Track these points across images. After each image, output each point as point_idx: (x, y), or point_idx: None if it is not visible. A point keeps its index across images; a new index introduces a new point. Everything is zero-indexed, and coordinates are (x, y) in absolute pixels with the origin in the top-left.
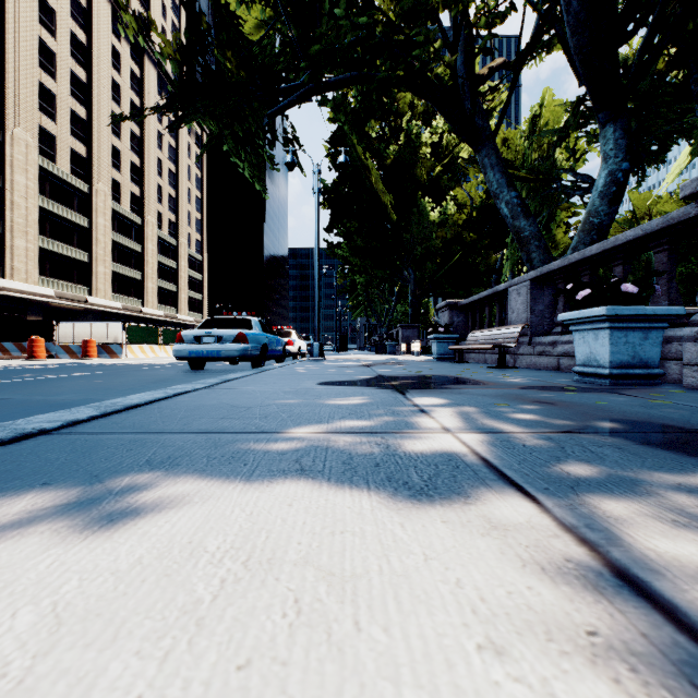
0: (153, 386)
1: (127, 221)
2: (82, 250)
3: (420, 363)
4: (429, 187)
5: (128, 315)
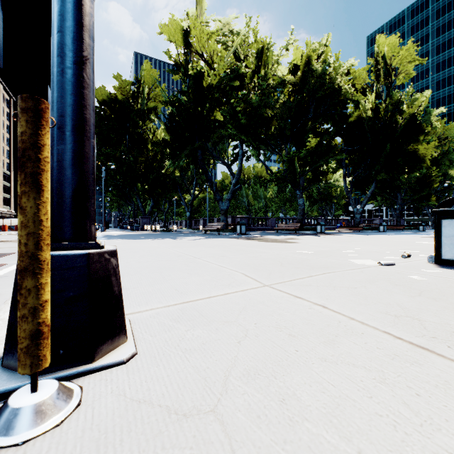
0: None
1: None
2: None
3: None
4: None
5: None
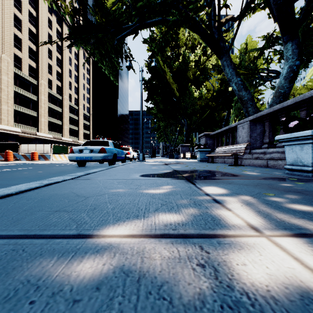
0: (51, 176)
1: (55, 98)
2: (34, 111)
3: (192, 163)
4: (193, 81)
5: (55, 141)
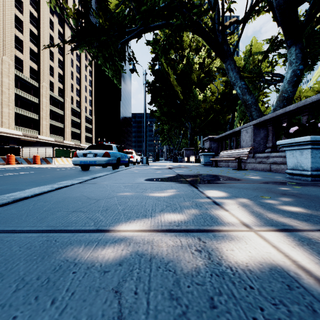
0: (57, 180)
1: (56, 100)
2: (35, 113)
3: (196, 167)
4: (198, 83)
5: (57, 144)
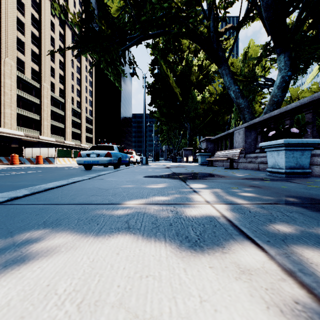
0: (65, 178)
1: (57, 101)
2: (36, 114)
3: (192, 166)
4: (196, 85)
5: (58, 144)
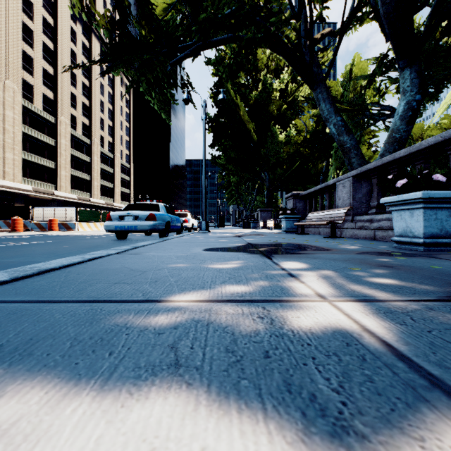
0: (85, 251)
1: (80, 142)
2: (50, 160)
3: (275, 234)
4: (278, 118)
5: (81, 203)
